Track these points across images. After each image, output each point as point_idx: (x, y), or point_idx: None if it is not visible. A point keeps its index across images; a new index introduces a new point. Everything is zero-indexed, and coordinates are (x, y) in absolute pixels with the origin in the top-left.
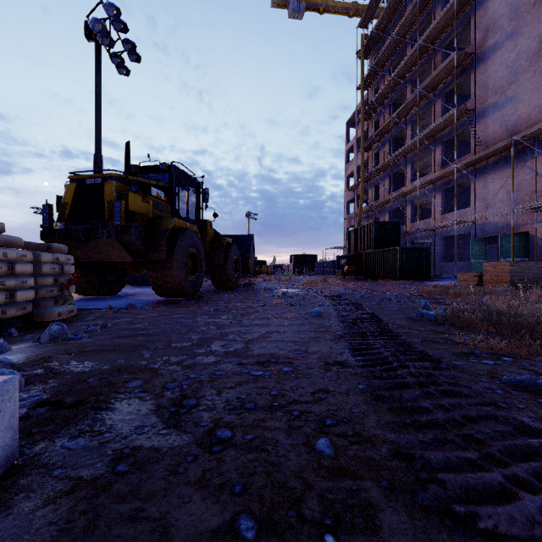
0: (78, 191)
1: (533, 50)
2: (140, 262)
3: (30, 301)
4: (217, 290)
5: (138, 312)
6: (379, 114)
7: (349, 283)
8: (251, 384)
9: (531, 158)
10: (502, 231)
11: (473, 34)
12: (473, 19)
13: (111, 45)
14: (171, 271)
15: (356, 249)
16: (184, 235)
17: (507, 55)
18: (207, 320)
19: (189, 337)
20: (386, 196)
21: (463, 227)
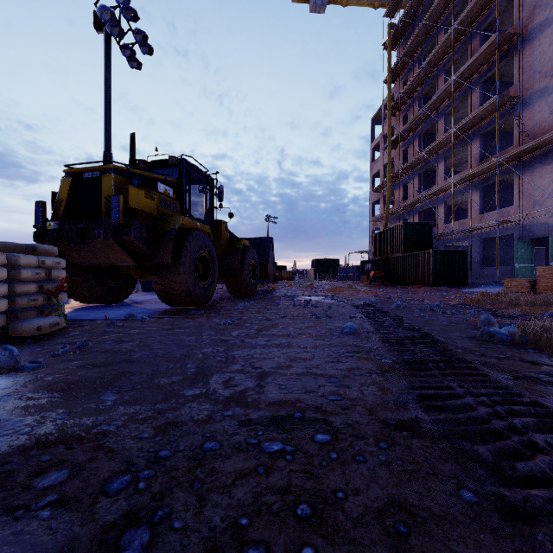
0: (74, 187)
1: None
2: (145, 266)
3: (7, 312)
4: (233, 297)
5: (135, 325)
6: (408, 108)
7: (377, 289)
8: (262, 477)
9: None
10: (552, 232)
11: (517, 12)
12: None
13: (121, 35)
14: (178, 276)
15: (382, 253)
16: (193, 236)
17: None
18: (213, 337)
19: (183, 366)
20: (415, 196)
21: (505, 228)
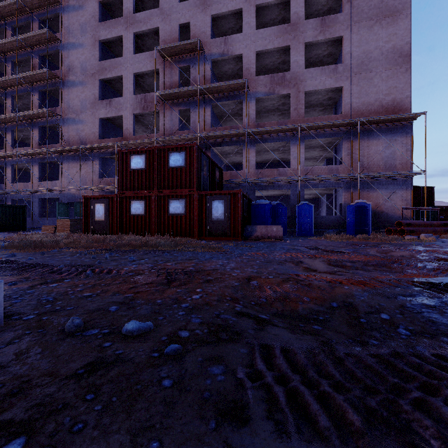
0: None
1: (92, 100)
2: None
3: None
4: None
5: None
6: None
7: None
8: None
9: (91, 161)
10: (77, 200)
11: (61, 64)
12: (61, 54)
13: None
14: None
15: None
16: None
17: (80, 93)
18: None
19: None
20: None
21: (54, 193)
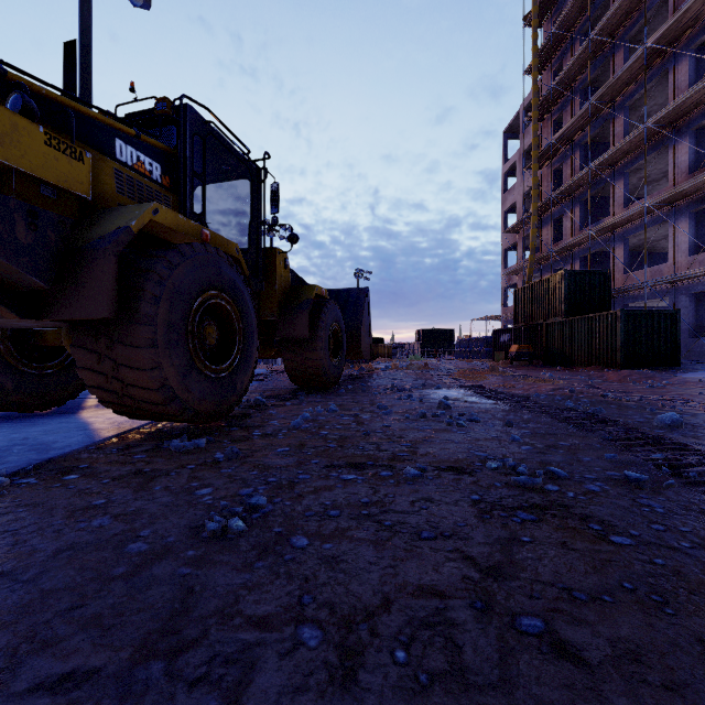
0: None
1: None
2: None
3: None
4: (298, 389)
5: None
6: (562, 108)
7: (534, 373)
8: None
9: None
10: None
11: None
12: None
13: None
14: (133, 353)
15: (528, 318)
16: (183, 253)
17: None
18: None
19: None
20: (575, 235)
21: None
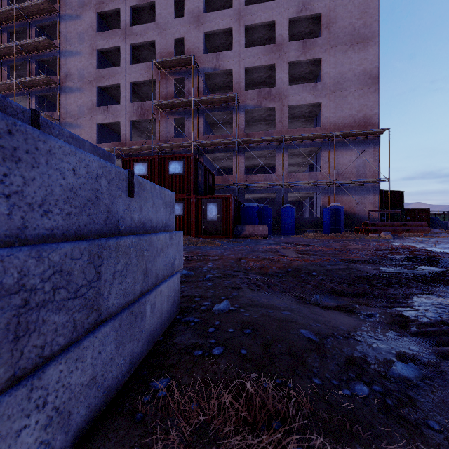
0: None
1: (90, 106)
2: None
3: None
4: None
5: None
6: None
7: None
8: None
9: None
10: None
11: (59, 70)
12: (59, 60)
13: None
14: None
15: None
16: None
17: (78, 99)
18: None
19: None
20: None
21: None
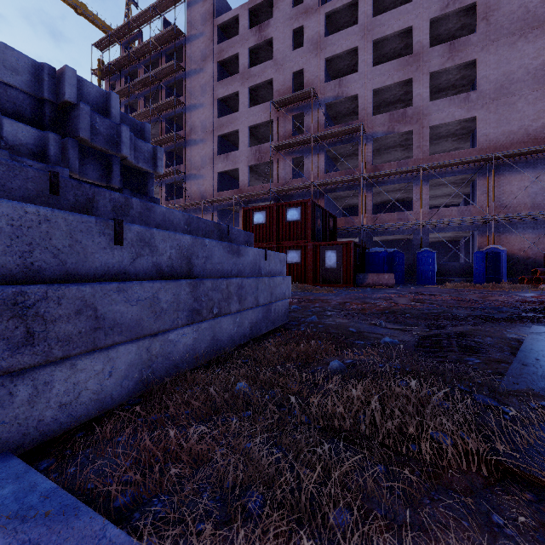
0: None
1: (211, 156)
2: None
3: None
4: None
5: None
6: None
7: None
8: None
9: (210, 213)
10: None
11: (184, 125)
12: (184, 116)
13: None
14: None
15: None
16: None
17: (201, 151)
18: None
19: None
20: None
21: None
